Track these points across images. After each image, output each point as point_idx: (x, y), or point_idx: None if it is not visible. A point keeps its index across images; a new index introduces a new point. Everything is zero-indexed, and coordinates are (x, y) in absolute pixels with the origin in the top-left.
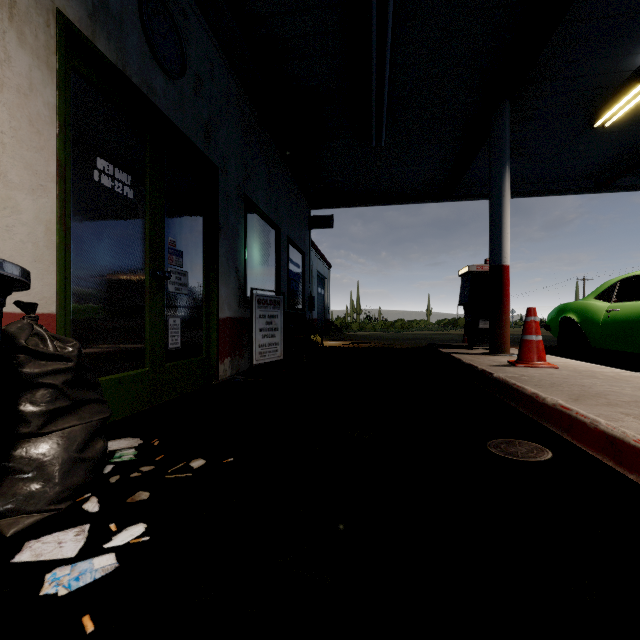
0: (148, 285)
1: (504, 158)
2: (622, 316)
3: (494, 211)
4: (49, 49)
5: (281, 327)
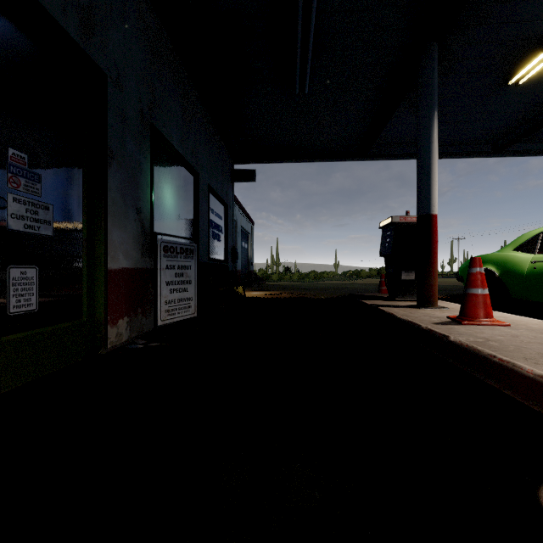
0: None
1: (433, 103)
2: None
3: (423, 158)
4: None
5: (195, 279)
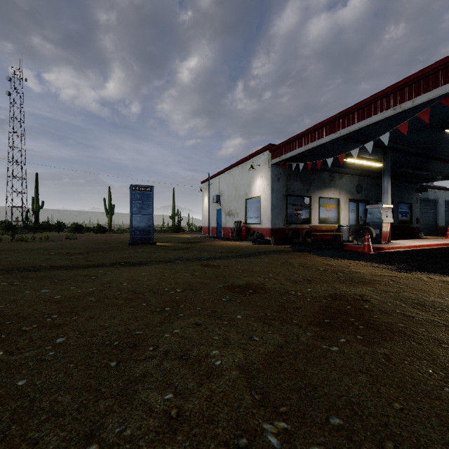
0: (357, 223)
1: None
2: None
3: None
4: (348, 203)
5: None
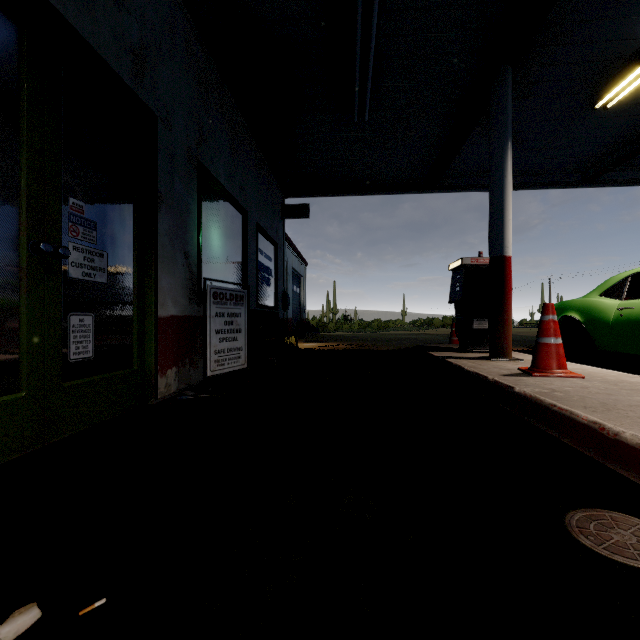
0: (25, 265)
1: (506, 133)
2: (639, 315)
3: (495, 194)
4: None
5: (245, 328)
